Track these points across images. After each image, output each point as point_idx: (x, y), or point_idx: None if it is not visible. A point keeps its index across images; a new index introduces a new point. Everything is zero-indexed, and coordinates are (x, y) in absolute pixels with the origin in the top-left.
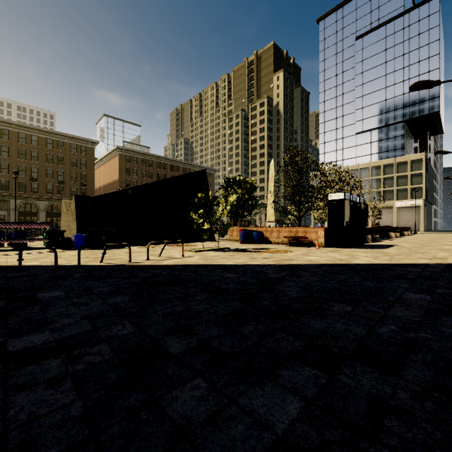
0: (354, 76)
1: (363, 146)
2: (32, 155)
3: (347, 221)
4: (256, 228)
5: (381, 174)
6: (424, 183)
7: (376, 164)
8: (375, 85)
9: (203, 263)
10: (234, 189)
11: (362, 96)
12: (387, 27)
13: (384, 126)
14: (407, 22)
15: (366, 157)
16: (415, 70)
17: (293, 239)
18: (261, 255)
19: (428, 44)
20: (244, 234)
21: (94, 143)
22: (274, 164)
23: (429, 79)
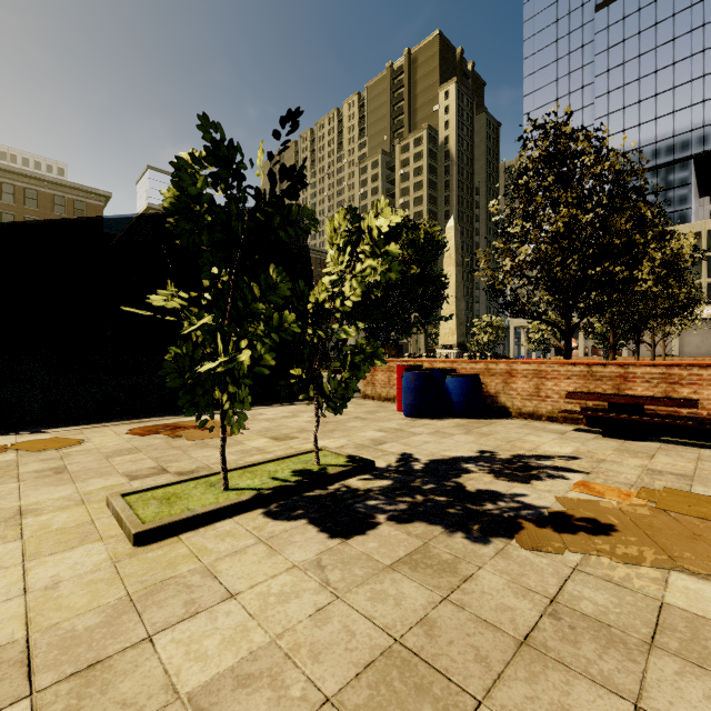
0: (592, 79)
1: None
2: None
3: None
4: (451, 362)
5: None
6: None
7: None
8: (634, 91)
9: None
10: None
11: (608, 114)
12: None
13: (652, 167)
14: None
15: None
16: None
17: (615, 405)
18: None
19: None
20: (415, 385)
21: (101, 197)
22: (455, 226)
23: None
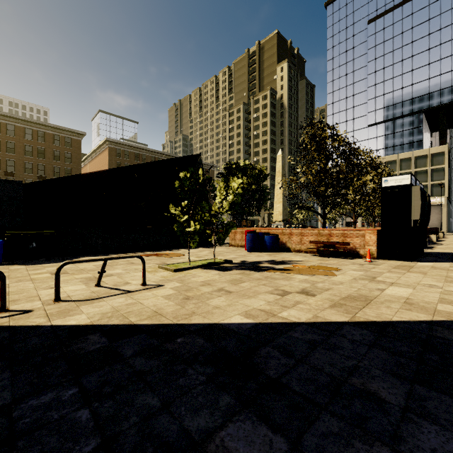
0: (366, 63)
1: (376, 139)
2: (7, 146)
3: (416, 219)
4: (268, 229)
5: (397, 170)
6: (446, 179)
7: (392, 159)
8: (390, 72)
9: (172, 315)
10: (238, 178)
11: (375, 84)
12: (403, 8)
13: (400, 116)
14: (426, 1)
15: (380, 152)
16: (436, 54)
17: (325, 245)
18: (292, 280)
19: (451, 25)
20: (251, 238)
21: (80, 135)
22: (282, 155)
23: (452, 63)
